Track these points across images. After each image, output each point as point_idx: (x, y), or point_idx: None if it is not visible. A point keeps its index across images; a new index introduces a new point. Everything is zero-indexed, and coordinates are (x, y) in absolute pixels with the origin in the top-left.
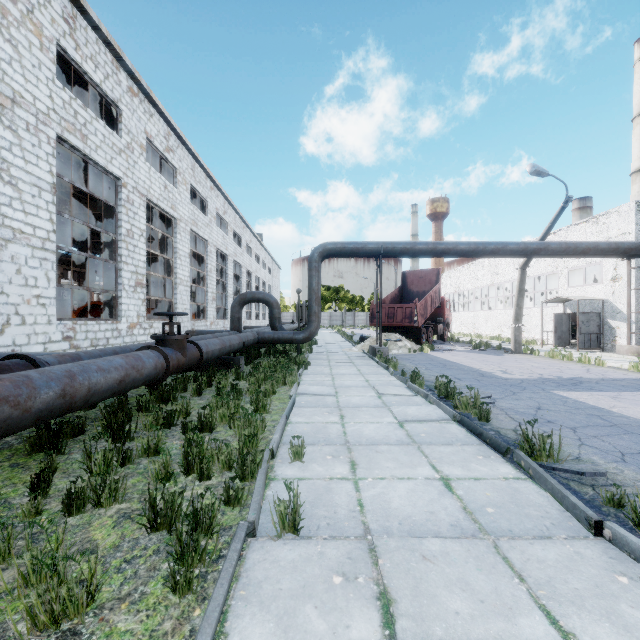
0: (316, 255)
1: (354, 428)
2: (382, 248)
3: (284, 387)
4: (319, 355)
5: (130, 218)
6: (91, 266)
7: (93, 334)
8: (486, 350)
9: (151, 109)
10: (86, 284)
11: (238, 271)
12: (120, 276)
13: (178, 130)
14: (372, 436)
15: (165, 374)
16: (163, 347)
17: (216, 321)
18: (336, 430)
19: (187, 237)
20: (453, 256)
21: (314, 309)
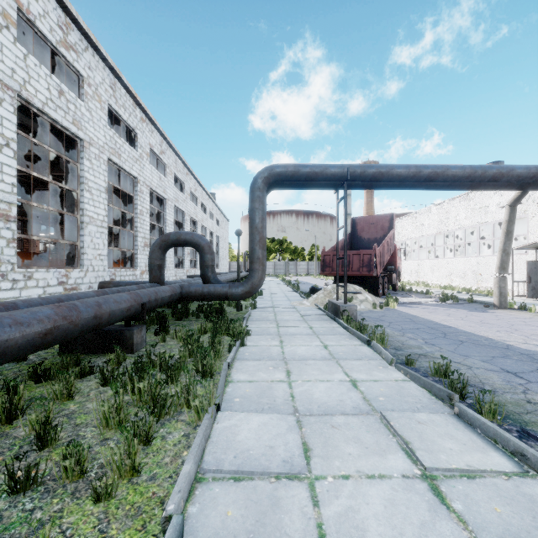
0: (260, 181)
1: None
2: (349, 171)
3: (184, 416)
4: (264, 312)
5: None
6: (35, 214)
7: None
8: (458, 303)
9: None
10: (30, 233)
11: (181, 218)
12: None
13: (82, 24)
14: None
15: None
16: None
17: None
18: None
19: (103, 167)
20: (435, 187)
21: (257, 254)
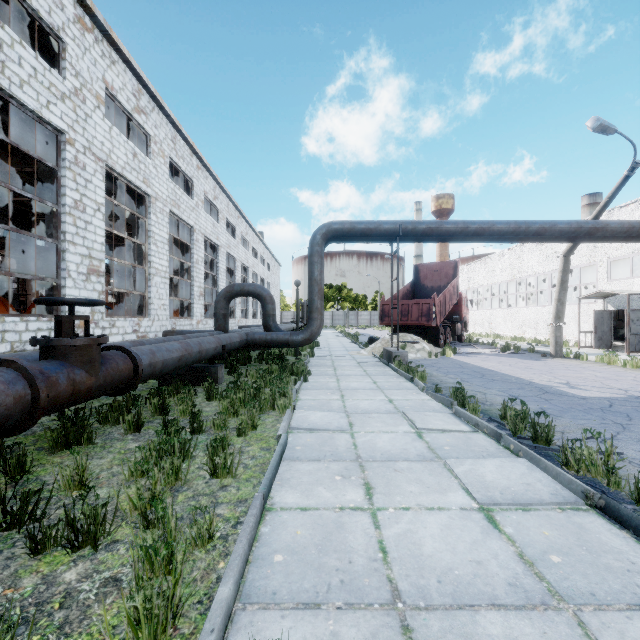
0: (318, 237)
1: (399, 530)
2: (400, 228)
3: (272, 413)
4: (322, 360)
5: (79, 186)
6: None
7: (15, 335)
8: (518, 353)
9: (113, 54)
10: None
11: (232, 265)
12: (63, 259)
13: (152, 88)
14: (446, 564)
15: (30, 414)
16: (45, 360)
17: (204, 320)
18: (363, 538)
19: (166, 220)
20: (486, 240)
21: (316, 304)
